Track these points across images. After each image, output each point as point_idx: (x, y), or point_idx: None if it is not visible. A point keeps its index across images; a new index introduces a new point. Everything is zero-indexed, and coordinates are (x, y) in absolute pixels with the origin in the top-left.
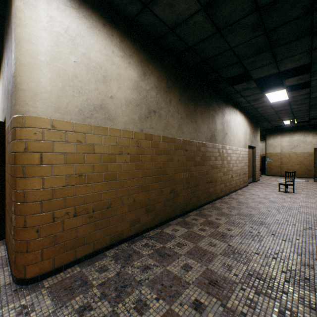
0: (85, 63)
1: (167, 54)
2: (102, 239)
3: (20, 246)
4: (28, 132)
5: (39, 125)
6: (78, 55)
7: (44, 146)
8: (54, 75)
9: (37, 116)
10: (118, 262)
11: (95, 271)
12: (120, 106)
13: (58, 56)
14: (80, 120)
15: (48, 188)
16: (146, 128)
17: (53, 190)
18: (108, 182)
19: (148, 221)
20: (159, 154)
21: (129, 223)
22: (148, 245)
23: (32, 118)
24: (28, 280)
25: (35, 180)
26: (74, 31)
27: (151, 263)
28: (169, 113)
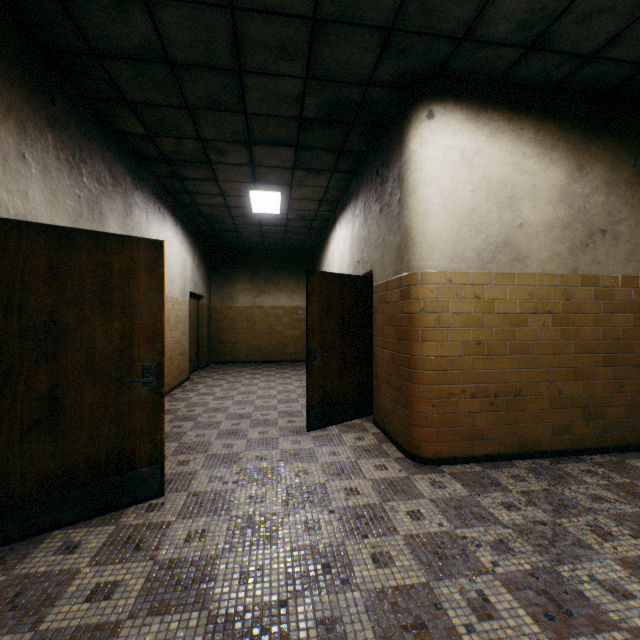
0: (484, 187)
1: (634, 107)
2: (507, 441)
3: (415, 419)
4: (425, 291)
5: (435, 280)
6: (475, 180)
7: (440, 305)
8: (449, 217)
9: (433, 270)
10: (539, 477)
11: (506, 476)
12: (533, 236)
13: (453, 192)
14: (477, 268)
15: (443, 357)
16: (584, 265)
17: (448, 360)
18: (515, 356)
19: (587, 435)
20: (612, 311)
21: (549, 428)
22: (593, 473)
23: (428, 274)
24: (425, 459)
25: (431, 345)
26: (470, 151)
27: (608, 496)
28: (639, 227)
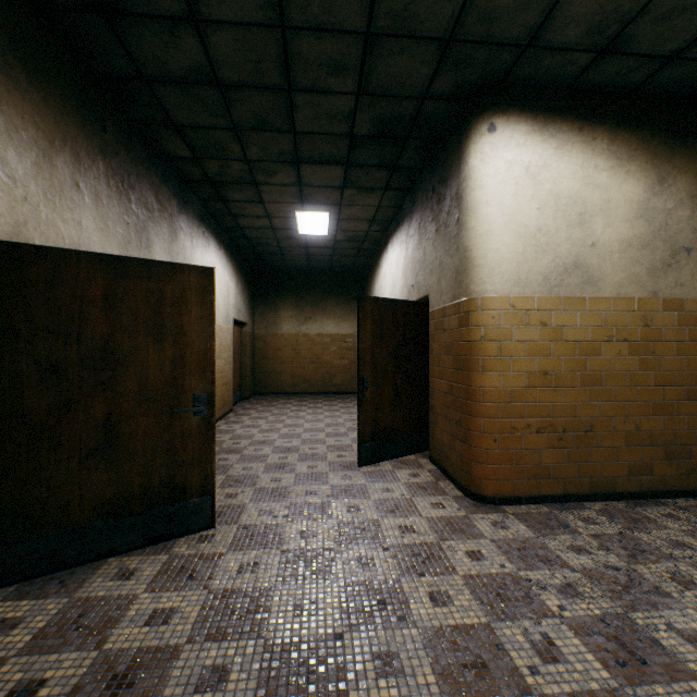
0: (551, 204)
1: None
2: (577, 481)
3: (475, 455)
4: (485, 317)
5: (497, 306)
6: (541, 197)
7: (502, 333)
8: (513, 237)
9: (495, 295)
10: (613, 520)
11: (576, 518)
12: (607, 256)
13: (516, 210)
14: (544, 292)
15: (506, 388)
16: (666, 288)
17: (512, 392)
18: (586, 388)
19: (669, 476)
20: None
21: (625, 467)
22: (676, 518)
23: (490, 299)
24: (485, 498)
25: (492, 376)
26: (536, 165)
27: (692, 543)
28: None
